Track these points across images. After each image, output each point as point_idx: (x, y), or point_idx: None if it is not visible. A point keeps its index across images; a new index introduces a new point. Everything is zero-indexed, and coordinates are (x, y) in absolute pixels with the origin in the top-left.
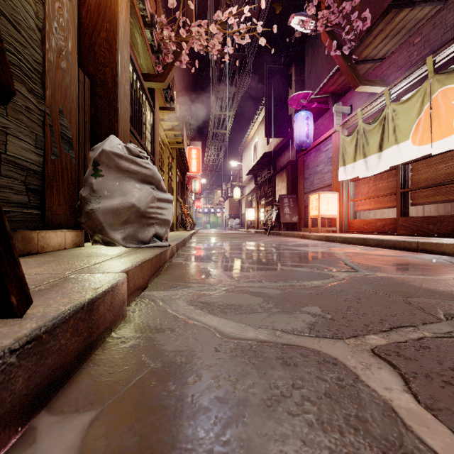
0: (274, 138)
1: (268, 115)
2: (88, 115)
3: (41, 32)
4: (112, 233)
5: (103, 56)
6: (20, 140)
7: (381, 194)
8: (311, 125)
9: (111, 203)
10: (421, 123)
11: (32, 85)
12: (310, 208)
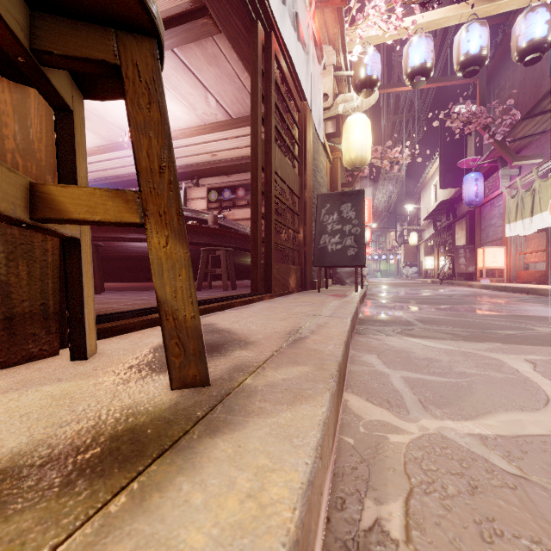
0: None
1: (443, 167)
2: None
3: None
4: (346, 280)
5: None
6: None
7: (538, 250)
8: (480, 185)
9: (346, 269)
10: None
11: None
12: (478, 261)
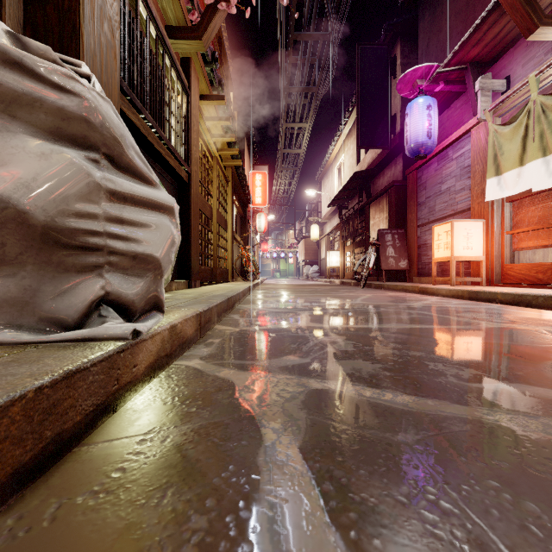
0: (367, 153)
1: (361, 117)
2: None
3: None
4: None
5: None
6: None
7: None
8: (434, 117)
9: None
10: None
11: None
12: (434, 247)
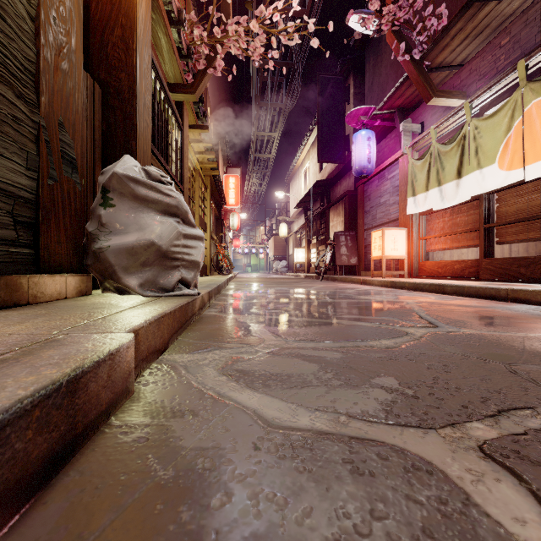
0: (328, 164)
1: (321, 135)
2: (99, 132)
3: (34, 22)
4: (126, 277)
5: (117, 58)
6: (4, 159)
7: (459, 231)
8: (373, 147)
9: (124, 240)
10: (510, 142)
11: (22, 89)
12: (372, 248)
